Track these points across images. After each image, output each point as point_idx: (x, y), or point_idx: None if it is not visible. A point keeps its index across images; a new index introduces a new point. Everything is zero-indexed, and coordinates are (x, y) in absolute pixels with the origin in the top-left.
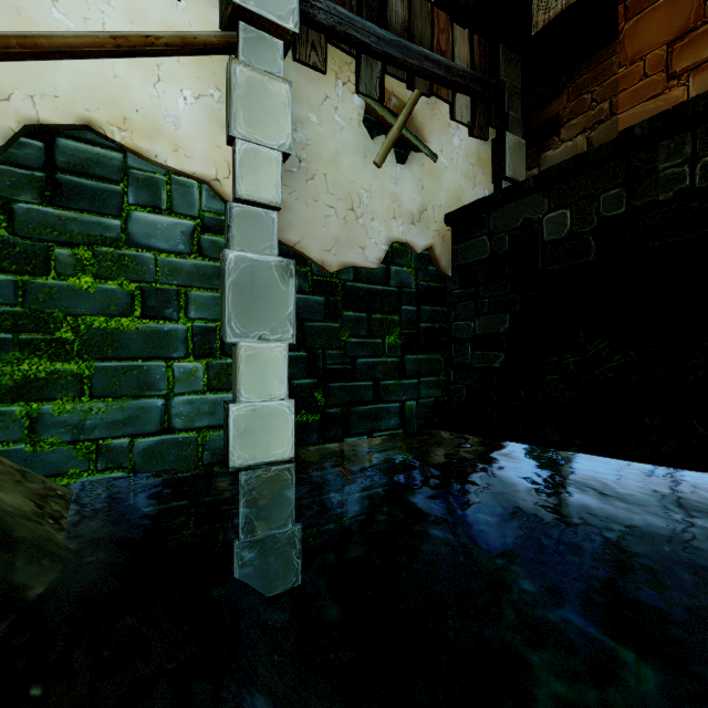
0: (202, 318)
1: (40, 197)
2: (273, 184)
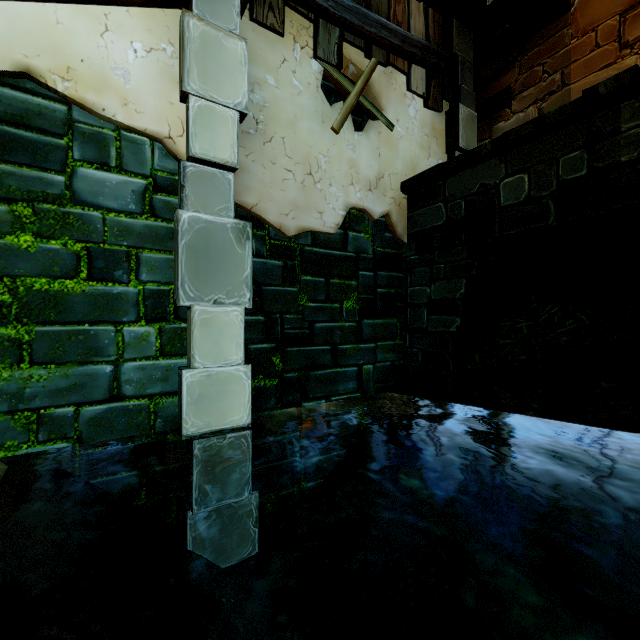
0: (155, 280)
1: None
2: (229, 143)
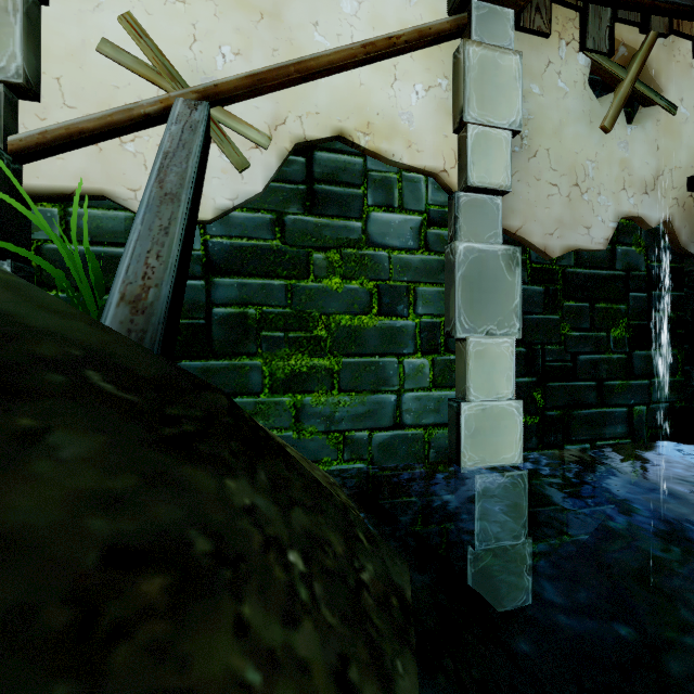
0: (428, 313)
1: (302, 208)
2: (503, 166)
